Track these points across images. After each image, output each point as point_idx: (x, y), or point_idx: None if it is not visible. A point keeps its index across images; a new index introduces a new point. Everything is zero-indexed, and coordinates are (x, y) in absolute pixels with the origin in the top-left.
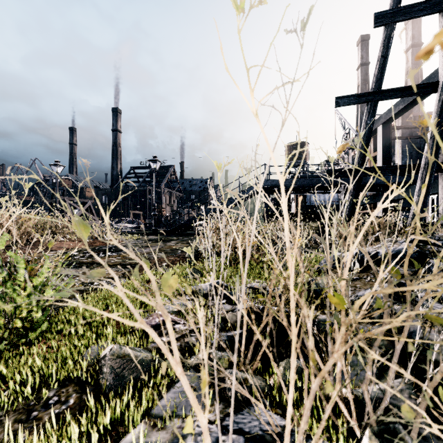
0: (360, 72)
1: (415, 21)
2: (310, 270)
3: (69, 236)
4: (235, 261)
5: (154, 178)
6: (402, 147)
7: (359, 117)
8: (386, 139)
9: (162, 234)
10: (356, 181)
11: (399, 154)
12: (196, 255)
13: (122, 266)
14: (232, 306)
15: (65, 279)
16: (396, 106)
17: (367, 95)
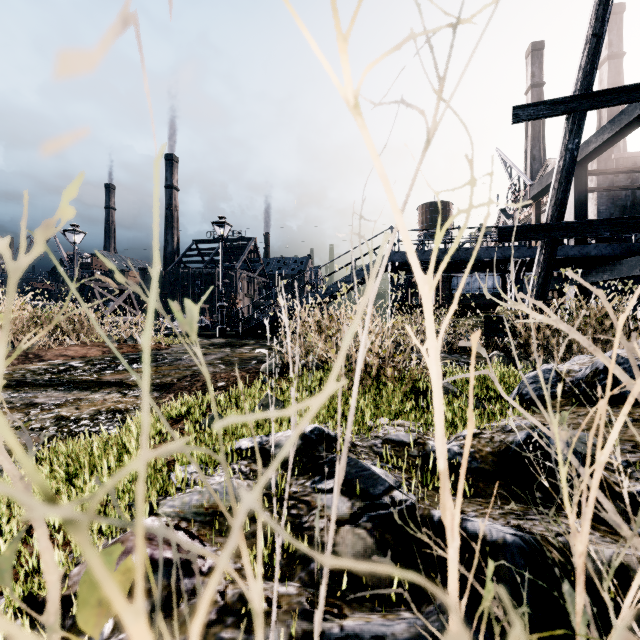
0: (531, 97)
1: (613, 20)
2: (494, 398)
3: (84, 338)
4: (350, 379)
5: (221, 251)
6: (598, 205)
7: (529, 164)
8: (580, 189)
9: (233, 336)
10: (548, 246)
11: (594, 216)
12: (278, 367)
13: (151, 387)
14: (353, 502)
15: (32, 413)
16: (598, 135)
17: (569, 101)
